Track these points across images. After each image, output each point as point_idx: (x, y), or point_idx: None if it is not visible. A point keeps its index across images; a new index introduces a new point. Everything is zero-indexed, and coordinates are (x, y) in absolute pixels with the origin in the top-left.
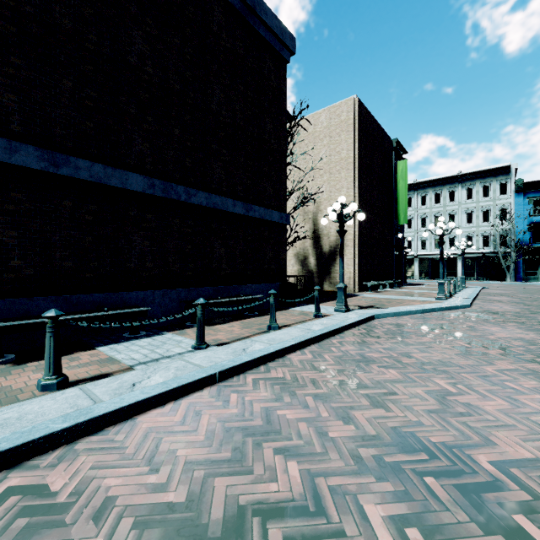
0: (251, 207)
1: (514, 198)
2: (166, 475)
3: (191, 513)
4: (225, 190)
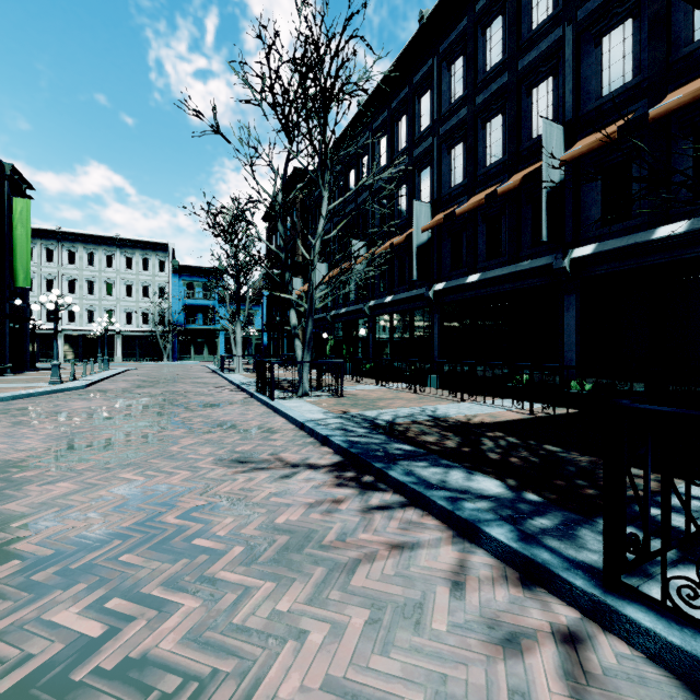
0: None
1: (172, 278)
2: None
3: None
4: None
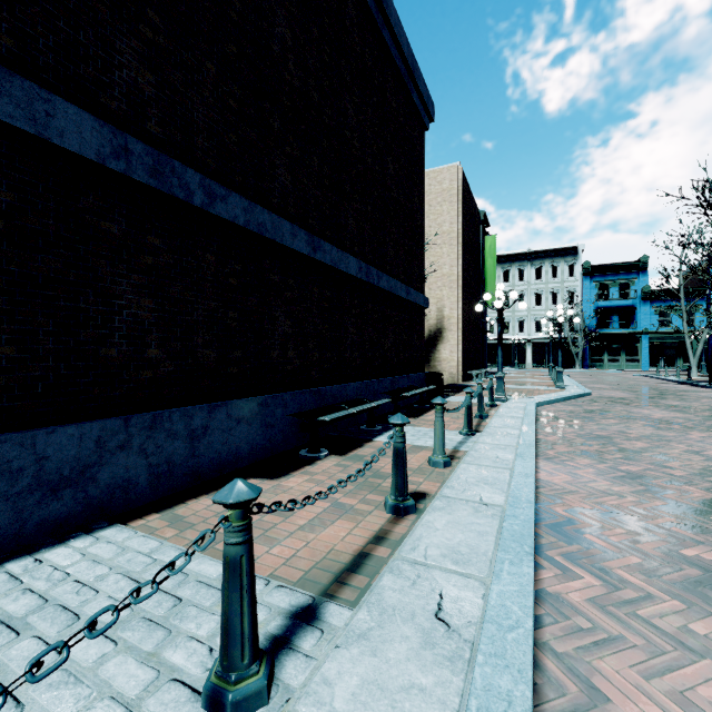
0: (409, 291)
1: (581, 281)
2: (633, 497)
3: (682, 506)
4: (394, 272)
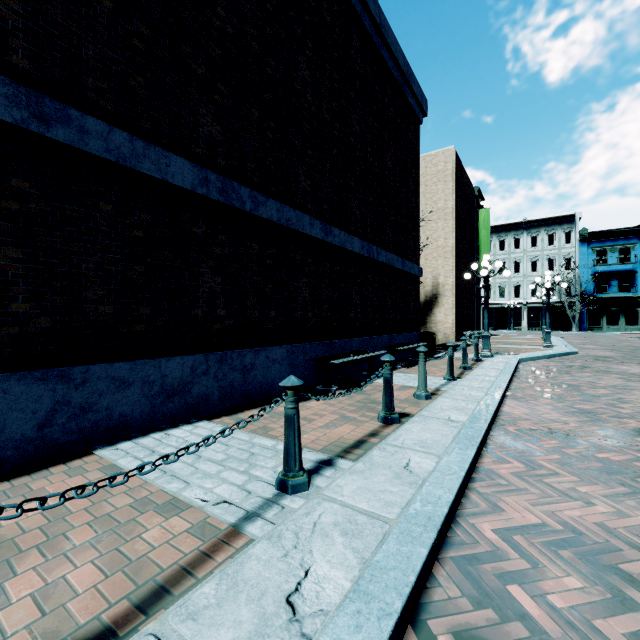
0: (404, 263)
1: (578, 247)
2: (576, 424)
3: (614, 431)
4: (391, 247)
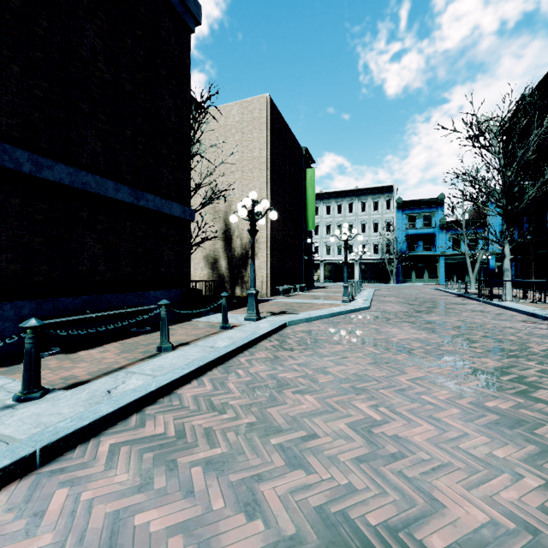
0: (142, 195)
1: (395, 213)
2: None
3: None
4: (103, 168)
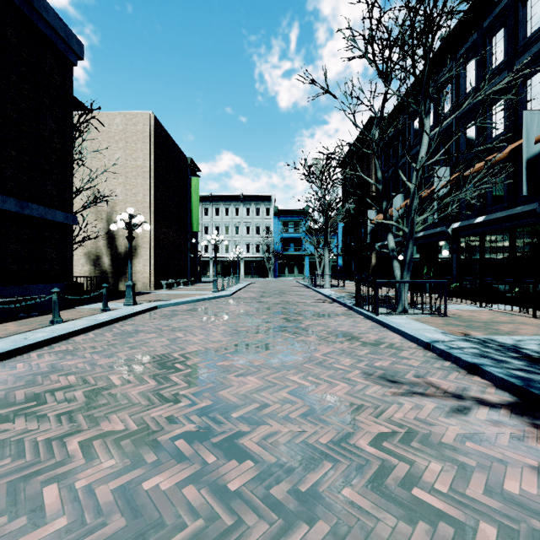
0: (27, 205)
1: (273, 219)
2: None
3: (1, 402)
4: None
